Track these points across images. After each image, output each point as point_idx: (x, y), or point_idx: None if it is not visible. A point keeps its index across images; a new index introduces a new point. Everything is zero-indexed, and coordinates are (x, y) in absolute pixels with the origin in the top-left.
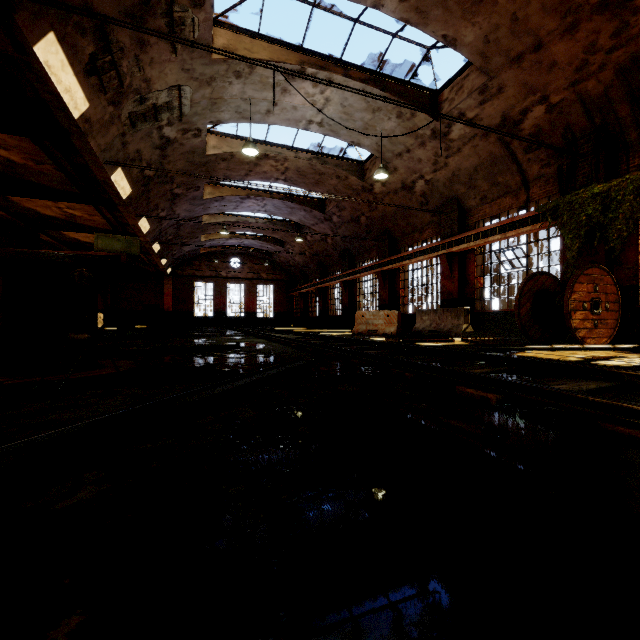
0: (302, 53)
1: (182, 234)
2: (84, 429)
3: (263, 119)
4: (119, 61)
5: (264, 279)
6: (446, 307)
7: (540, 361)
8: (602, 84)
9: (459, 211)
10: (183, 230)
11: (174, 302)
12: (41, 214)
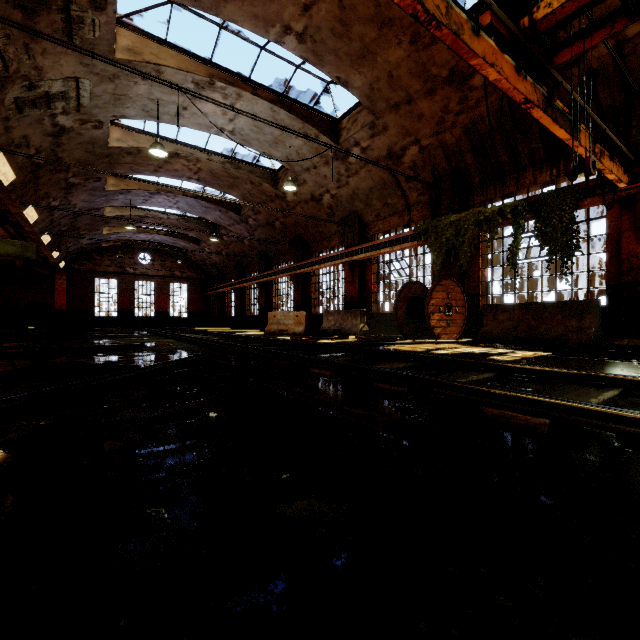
0: (211, 67)
1: (79, 225)
2: None
3: (173, 120)
4: (4, 47)
5: (178, 277)
6: (349, 309)
7: (383, 351)
8: (455, 137)
9: (359, 224)
10: (81, 221)
11: (69, 300)
12: None
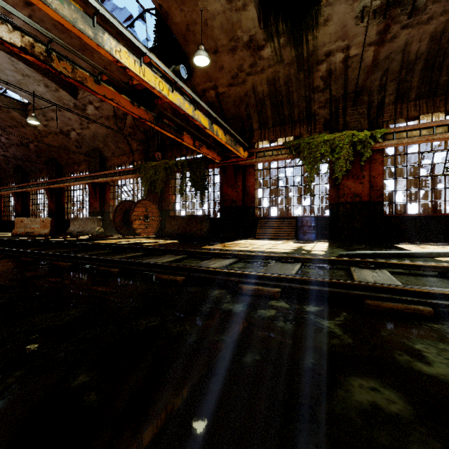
0: None
1: None
2: None
3: None
4: None
5: None
6: (93, 216)
7: (68, 242)
8: None
9: (100, 157)
10: None
11: None
12: None
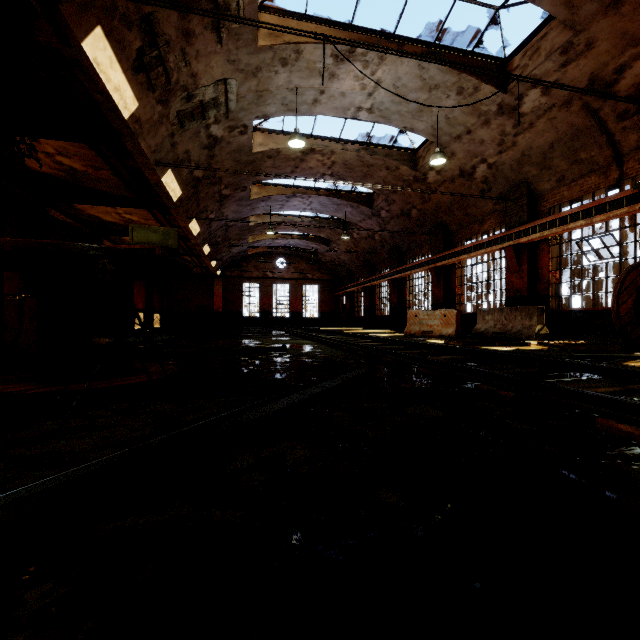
0: (352, 31)
1: (230, 236)
2: (66, 482)
3: (309, 110)
4: (166, 56)
5: (309, 279)
6: (513, 306)
7: None
8: None
9: (529, 196)
10: (231, 232)
11: (223, 303)
12: (103, 220)
